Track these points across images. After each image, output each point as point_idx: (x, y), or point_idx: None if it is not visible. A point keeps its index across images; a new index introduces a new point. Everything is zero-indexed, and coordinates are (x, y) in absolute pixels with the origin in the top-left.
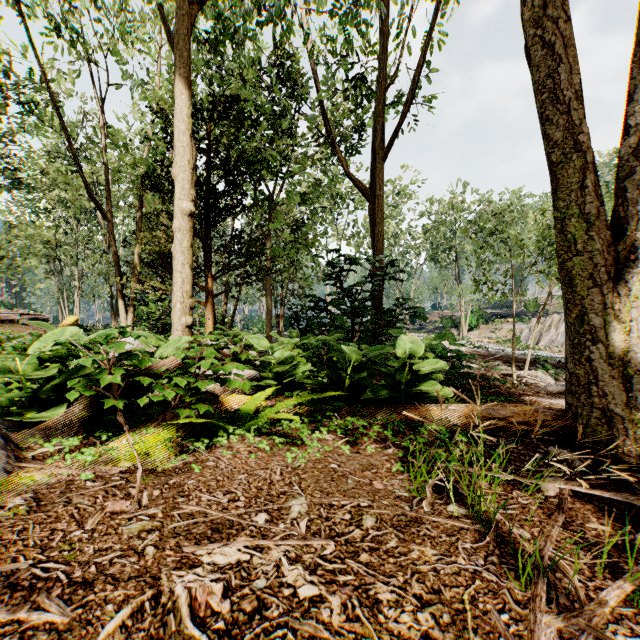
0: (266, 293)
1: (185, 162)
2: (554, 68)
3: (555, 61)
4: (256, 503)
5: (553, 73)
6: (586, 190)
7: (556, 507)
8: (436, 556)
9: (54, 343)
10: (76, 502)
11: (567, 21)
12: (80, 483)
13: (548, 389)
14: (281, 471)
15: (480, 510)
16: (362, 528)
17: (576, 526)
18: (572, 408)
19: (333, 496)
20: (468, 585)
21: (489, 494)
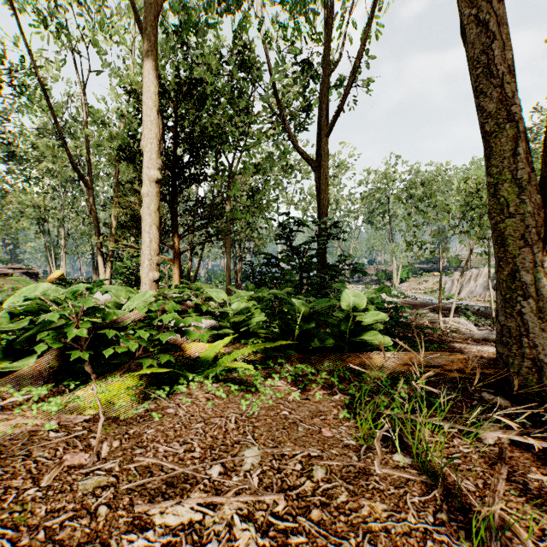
0: (226, 251)
1: (152, 135)
2: (488, 45)
3: (489, 38)
4: (211, 454)
5: (487, 49)
6: (518, 157)
7: (498, 457)
8: (386, 512)
9: (24, 299)
10: (36, 455)
11: (500, 2)
12: (43, 434)
13: (474, 336)
14: (236, 419)
15: (424, 459)
16: (313, 480)
17: (518, 476)
18: (503, 357)
19: (284, 445)
20: (420, 546)
21: (432, 443)
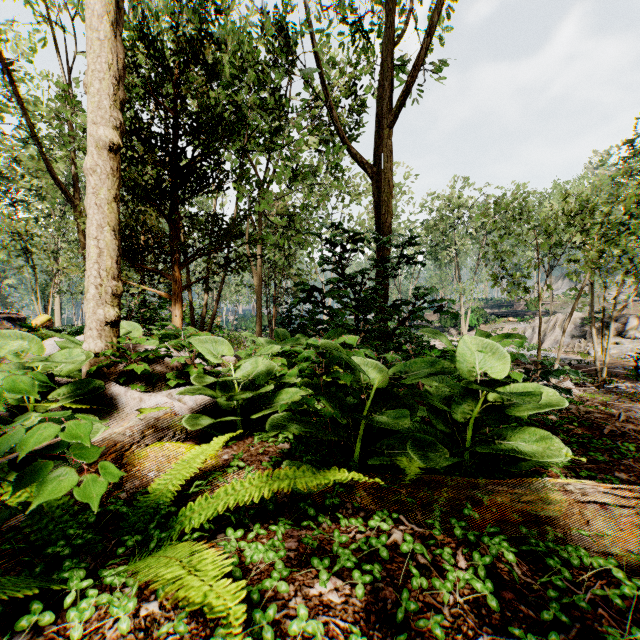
0: (256, 290)
1: (103, 66)
2: None
3: None
4: None
5: None
6: None
7: None
8: None
9: None
10: None
11: None
12: None
13: None
14: None
15: None
16: None
17: None
18: None
19: None
20: None
21: None
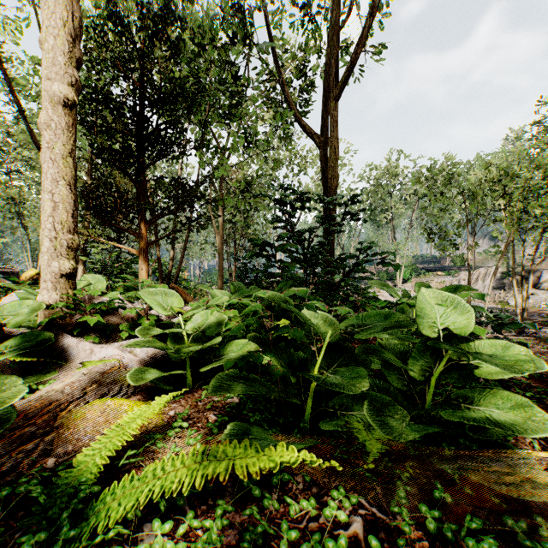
0: (218, 247)
1: (58, 23)
2: None
3: None
4: None
5: None
6: None
7: None
8: None
9: None
10: None
11: None
12: None
13: None
14: None
15: None
16: None
17: None
18: None
19: None
20: None
21: None
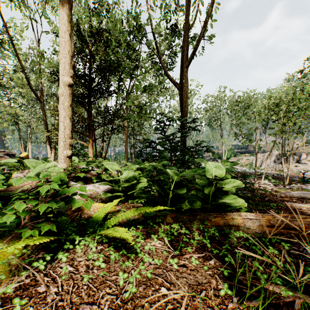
0: (125, 140)
1: (66, 52)
2: None
3: None
4: None
5: None
6: None
7: None
8: None
9: None
10: None
11: None
12: None
13: (294, 196)
14: (108, 307)
15: None
16: None
17: None
18: None
19: None
20: None
21: None
